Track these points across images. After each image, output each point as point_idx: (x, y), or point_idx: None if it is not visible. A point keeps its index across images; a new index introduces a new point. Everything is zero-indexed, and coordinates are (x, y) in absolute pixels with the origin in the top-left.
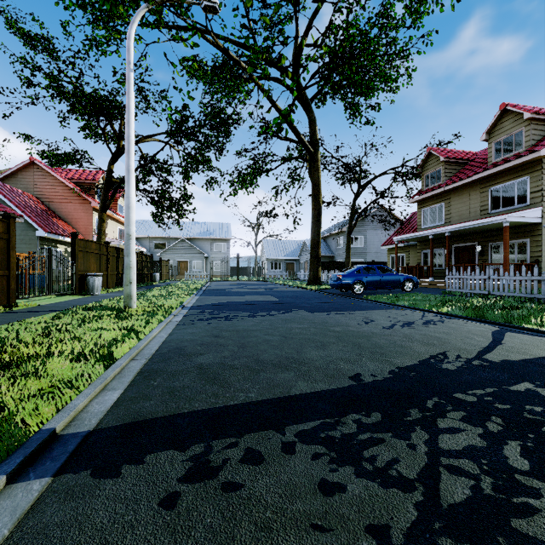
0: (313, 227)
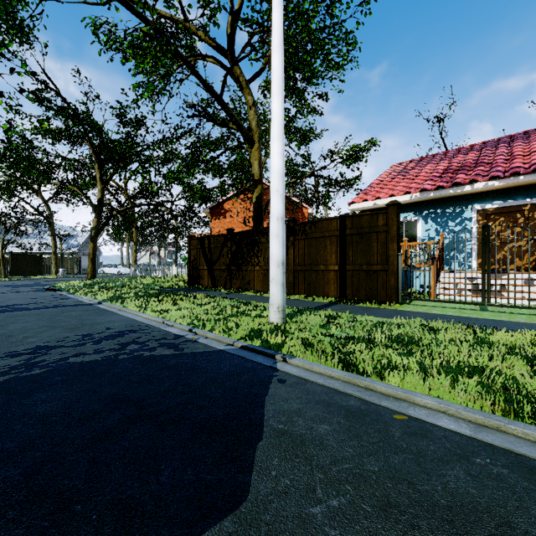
0: None
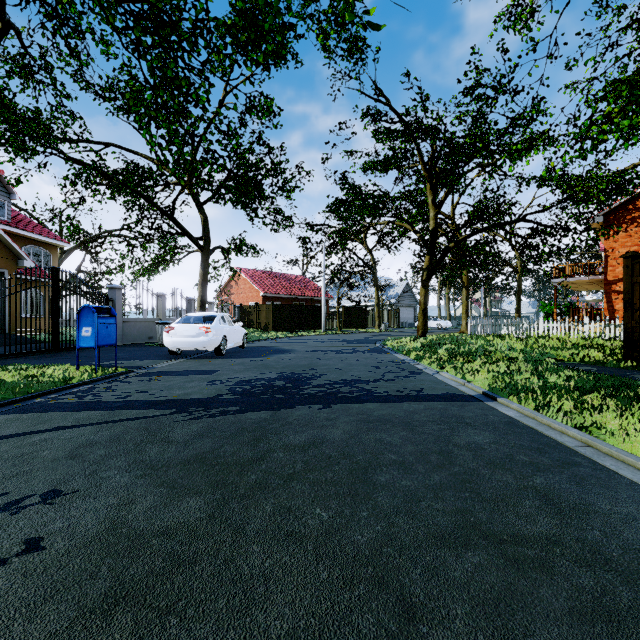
0: None
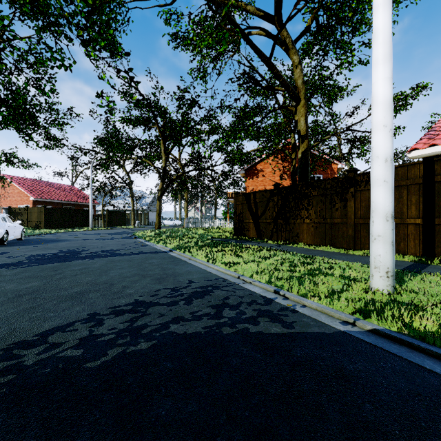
0: None
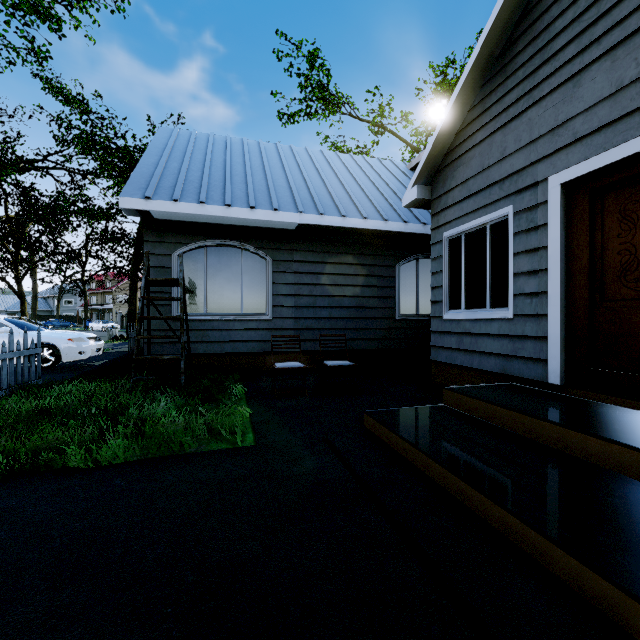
0: (33, 301)
